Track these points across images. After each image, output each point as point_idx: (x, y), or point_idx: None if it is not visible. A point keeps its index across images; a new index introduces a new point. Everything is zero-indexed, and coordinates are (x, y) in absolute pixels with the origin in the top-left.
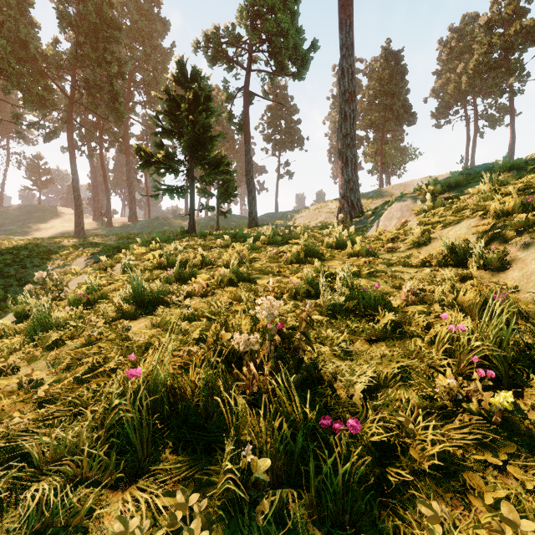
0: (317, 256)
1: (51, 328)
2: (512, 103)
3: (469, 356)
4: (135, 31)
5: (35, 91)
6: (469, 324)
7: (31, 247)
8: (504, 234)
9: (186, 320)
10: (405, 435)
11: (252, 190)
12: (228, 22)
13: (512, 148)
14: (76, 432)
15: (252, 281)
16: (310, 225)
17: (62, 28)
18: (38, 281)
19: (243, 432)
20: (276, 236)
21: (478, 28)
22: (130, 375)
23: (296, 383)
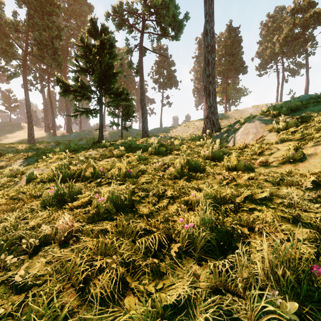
0: (198, 169)
1: None
2: (307, 60)
3: None
4: (71, 11)
5: (0, 46)
6: None
7: None
8: None
9: None
10: None
11: (144, 112)
12: None
13: (307, 88)
14: None
15: (135, 207)
16: (183, 136)
17: (17, 3)
18: None
19: None
20: (161, 147)
21: (286, 13)
22: None
23: None
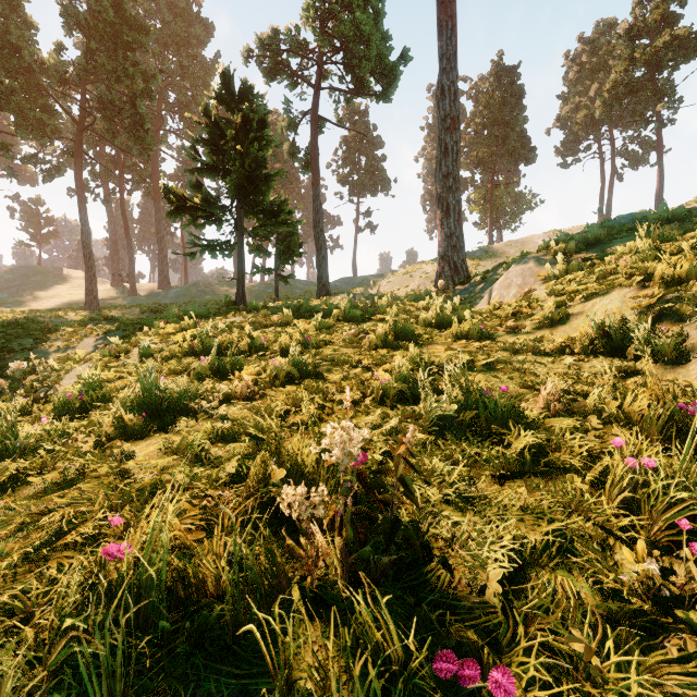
0: (411, 338)
1: (13, 453)
2: (660, 136)
3: (668, 514)
4: (168, 36)
5: (31, 113)
6: (660, 458)
7: (23, 322)
8: (678, 310)
9: (221, 440)
10: (584, 674)
11: (321, 247)
12: (290, 23)
13: (660, 194)
14: (6, 665)
15: (321, 376)
16: (399, 294)
17: (67, 28)
18: (14, 375)
19: (299, 660)
20: (354, 309)
21: (616, 38)
22: (110, 555)
23: (388, 562)
